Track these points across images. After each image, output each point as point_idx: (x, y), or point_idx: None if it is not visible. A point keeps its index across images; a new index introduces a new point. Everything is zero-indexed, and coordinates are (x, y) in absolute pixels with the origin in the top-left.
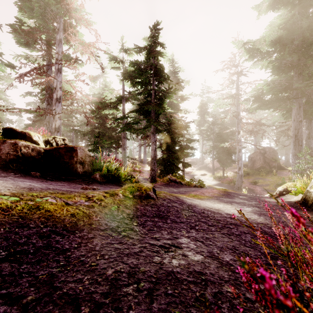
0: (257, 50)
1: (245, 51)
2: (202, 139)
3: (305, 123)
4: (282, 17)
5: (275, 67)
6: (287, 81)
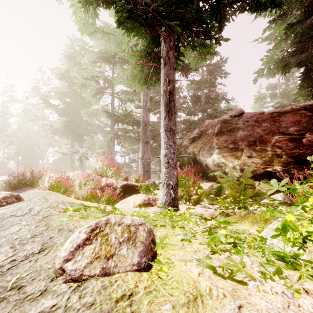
0: (49, 101)
1: (40, 99)
2: (3, 143)
3: (80, 144)
4: (63, 88)
5: (59, 114)
6: (66, 123)
